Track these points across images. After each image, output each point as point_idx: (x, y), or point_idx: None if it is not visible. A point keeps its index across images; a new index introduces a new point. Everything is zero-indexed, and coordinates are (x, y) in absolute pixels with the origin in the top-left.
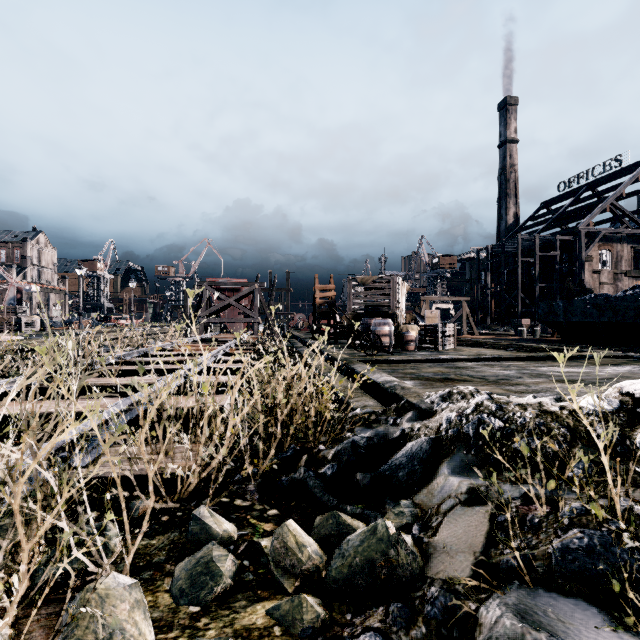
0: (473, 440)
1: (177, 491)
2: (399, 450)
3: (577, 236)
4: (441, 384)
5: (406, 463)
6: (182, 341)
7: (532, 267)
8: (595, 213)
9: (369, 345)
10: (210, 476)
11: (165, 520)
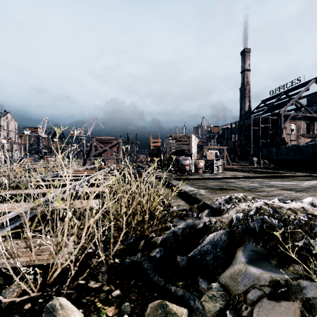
0: (259, 235)
1: (38, 283)
2: (203, 237)
3: (279, 117)
4: (220, 191)
5: (211, 250)
6: (79, 168)
7: (257, 132)
8: (288, 105)
9: (179, 170)
10: (76, 259)
11: (26, 308)
